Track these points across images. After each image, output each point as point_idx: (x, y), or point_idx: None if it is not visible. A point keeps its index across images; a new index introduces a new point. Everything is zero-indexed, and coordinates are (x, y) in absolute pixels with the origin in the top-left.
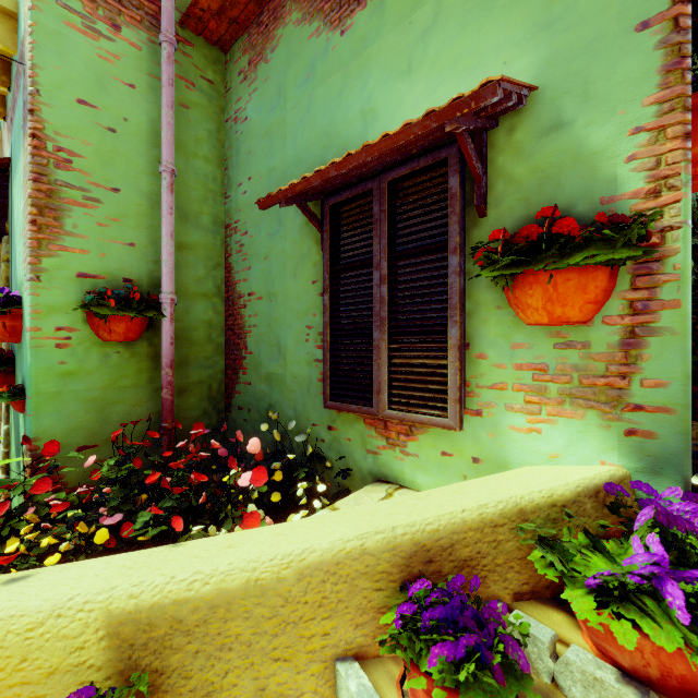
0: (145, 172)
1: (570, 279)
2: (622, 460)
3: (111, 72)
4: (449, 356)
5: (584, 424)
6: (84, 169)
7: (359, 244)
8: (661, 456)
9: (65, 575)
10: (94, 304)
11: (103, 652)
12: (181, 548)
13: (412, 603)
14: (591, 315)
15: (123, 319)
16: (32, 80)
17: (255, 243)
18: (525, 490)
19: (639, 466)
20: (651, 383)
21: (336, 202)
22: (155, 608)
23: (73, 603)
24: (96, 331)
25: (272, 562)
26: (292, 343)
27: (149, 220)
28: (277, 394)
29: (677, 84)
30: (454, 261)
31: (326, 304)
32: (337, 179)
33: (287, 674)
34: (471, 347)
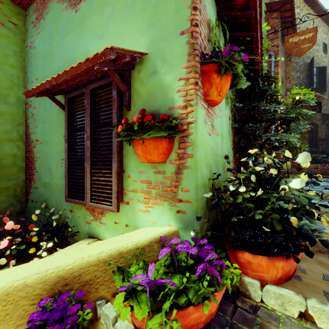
0: None
1: (151, 143)
2: (175, 224)
3: None
4: (113, 176)
5: (163, 208)
6: None
7: (82, 119)
8: (187, 221)
9: None
10: None
11: None
12: None
13: (41, 311)
14: (164, 159)
15: None
16: None
17: (39, 114)
18: (127, 242)
19: (181, 226)
20: (184, 190)
21: (70, 97)
22: None
23: None
24: None
25: None
26: (55, 167)
27: None
28: (49, 193)
29: (192, 61)
30: (114, 131)
31: (66, 148)
32: (64, 85)
33: None
34: (125, 172)
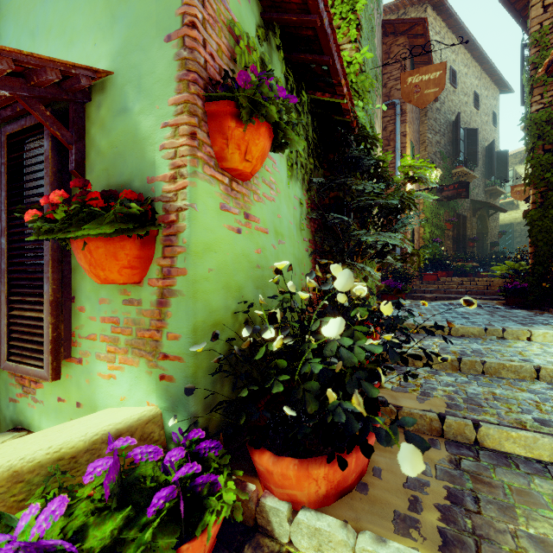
0: None
1: (100, 247)
2: (158, 401)
3: None
4: (45, 310)
5: (138, 371)
6: None
7: None
8: (177, 396)
9: None
10: None
11: None
12: None
13: None
14: (138, 277)
15: None
16: None
17: None
18: (39, 447)
19: (166, 405)
20: (172, 336)
21: None
22: None
23: None
24: None
25: None
26: None
27: None
28: None
29: (185, 92)
30: None
31: None
32: None
33: None
34: (76, 300)
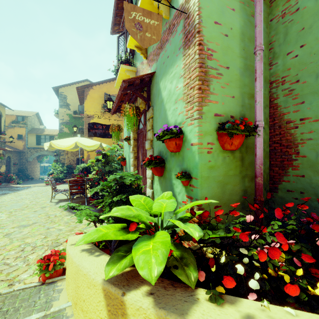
0: (238, 56)
1: None
2: None
3: (226, 4)
4: None
5: None
6: (216, 58)
7: None
8: None
9: None
10: (229, 129)
11: None
12: None
13: None
14: None
15: (239, 137)
16: (198, 15)
17: (310, 85)
18: None
19: None
20: None
21: None
22: None
23: None
24: (222, 144)
25: None
26: None
27: (239, 83)
28: None
29: None
30: None
31: None
32: None
33: None
34: None
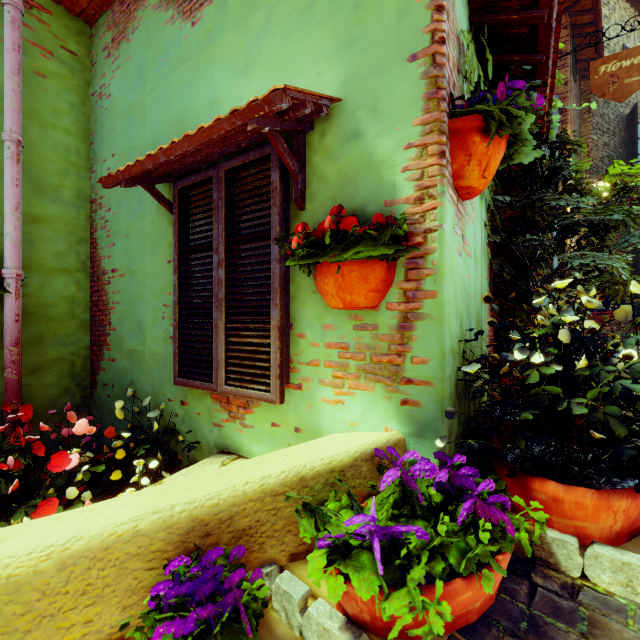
0: None
1: (354, 271)
2: (399, 426)
3: None
4: (272, 335)
5: (373, 396)
6: None
7: (205, 228)
8: (424, 422)
9: None
10: None
11: None
12: None
13: (171, 581)
14: (377, 302)
15: None
16: None
17: (118, 220)
18: (311, 458)
19: (410, 430)
20: (418, 360)
21: (183, 186)
22: None
23: None
24: None
25: (29, 555)
26: (151, 320)
27: None
28: (137, 370)
29: (435, 110)
30: (275, 249)
31: (175, 284)
32: (176, 164)
33: None
34: (294, 327)
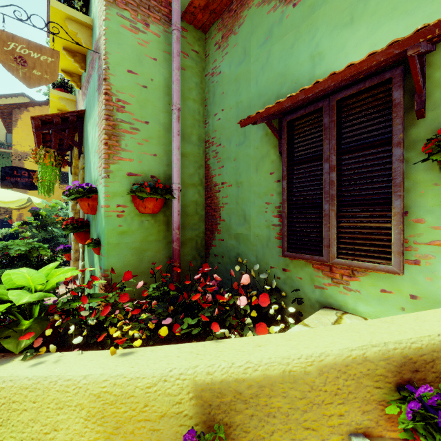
0: (162, 111)
1: None
2: None
3: (144, 52)
4: (393, 220)
5: None
6: (131, 111)
7: (309, 146)
8: None
9: (156, 354)
10: (137, 191)
11: (192, 407)
12: (223, 343)
13: (418, 402)
14: None
15: (152, 199)
16: (105, 61)
17: (227, 151)
18: None
19: None
20: None
21: (292, 118)
22: (223, 382)
23: (173, 373)
24: (137, 207)
25: (299, 360)
26: (255, 213)
27: (164, 140)
28: (243, 247)
29: None
30: (397, 151)
31: (284, 187)
32: (298, 102)
33: (315, 440)
34: (409, 214)
